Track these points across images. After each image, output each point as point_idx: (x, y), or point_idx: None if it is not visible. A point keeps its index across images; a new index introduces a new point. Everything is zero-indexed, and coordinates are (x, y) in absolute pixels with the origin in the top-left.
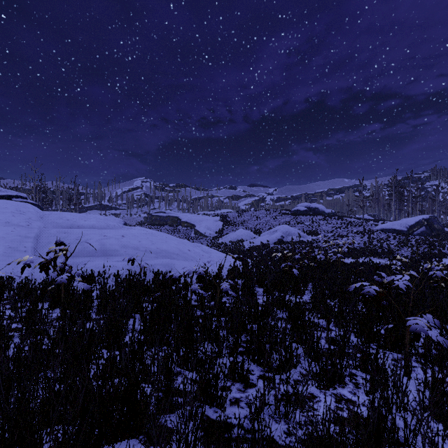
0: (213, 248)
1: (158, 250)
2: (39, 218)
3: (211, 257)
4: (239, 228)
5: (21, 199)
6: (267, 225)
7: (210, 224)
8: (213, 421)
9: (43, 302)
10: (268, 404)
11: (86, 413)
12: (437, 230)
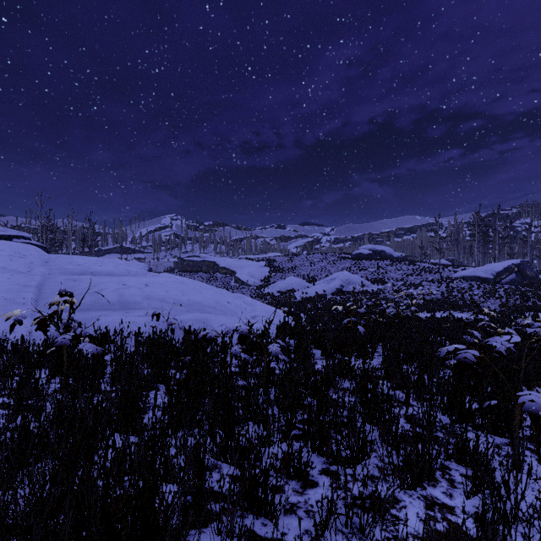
0: (257, 299)
1: (190, 303)
2: (43, 263)
3: (255, 310)
4: (289, 275)
5: (23, 240)
6: (323, 272)
7: (254, 270)
8: (261, 540)
9: (40, 369)
10: (336, 514)
11: (80, 536)
12: (530, 278)
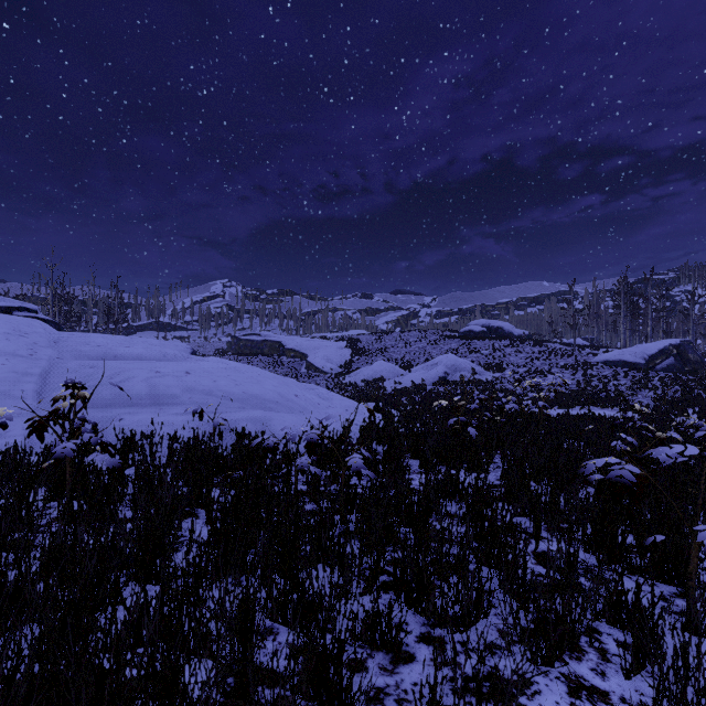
0: (335, 391)
1: (245, 396)
2: (51, 343)
3: (331, 406)
4: (378, 360)
5: (27, 313)
6: (422, 355)
7: (331, 353)
8: None
9: (34, 489)
10: (441, 705)
11: None
12: (693, 363)
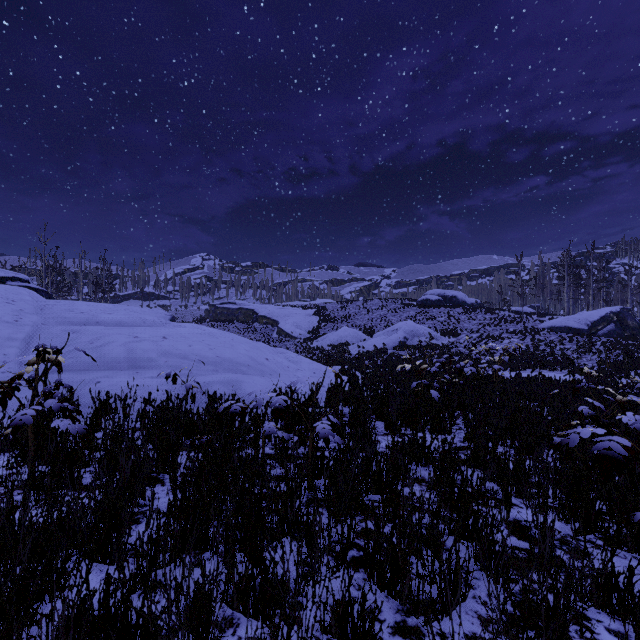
0: (304, 354)
1: (218, 360)
2: (37, 310)
3: (300, 369)
4: (343, 326)
5: (20, 283)
6: (383, 322)
7: (300, 320)
8: None
9: None
10: None
11: None
12: (631, 329)
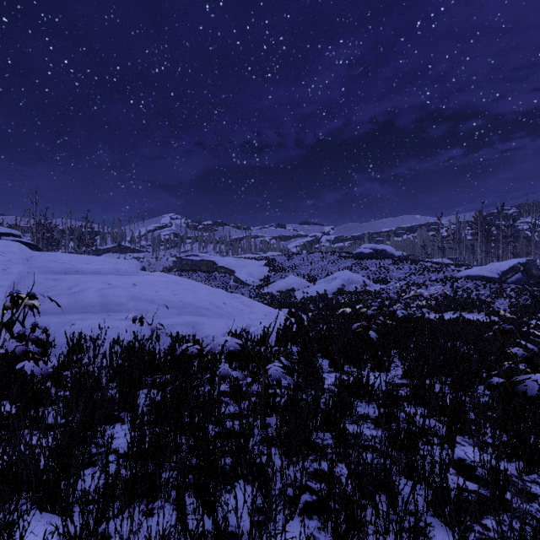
0: (256, 299)
1: (181, 304)
2: (23, 261)
3: (253, 312)
4: (289, 275)
5: (13, 238)
6: (324, 271)
7: (253, 270)
8: None
9: None
10: None
11: None
12: (536, 277)
